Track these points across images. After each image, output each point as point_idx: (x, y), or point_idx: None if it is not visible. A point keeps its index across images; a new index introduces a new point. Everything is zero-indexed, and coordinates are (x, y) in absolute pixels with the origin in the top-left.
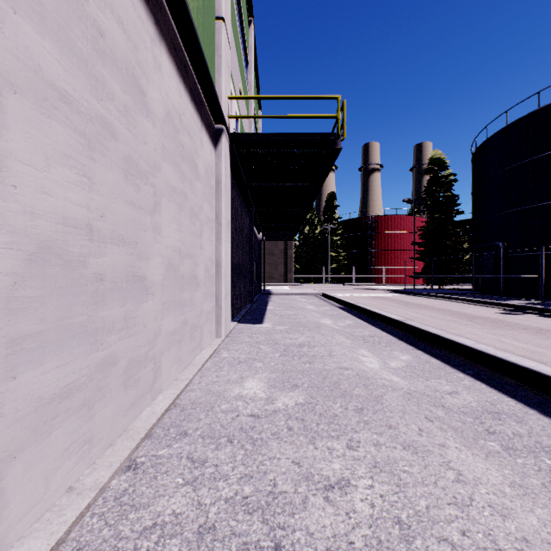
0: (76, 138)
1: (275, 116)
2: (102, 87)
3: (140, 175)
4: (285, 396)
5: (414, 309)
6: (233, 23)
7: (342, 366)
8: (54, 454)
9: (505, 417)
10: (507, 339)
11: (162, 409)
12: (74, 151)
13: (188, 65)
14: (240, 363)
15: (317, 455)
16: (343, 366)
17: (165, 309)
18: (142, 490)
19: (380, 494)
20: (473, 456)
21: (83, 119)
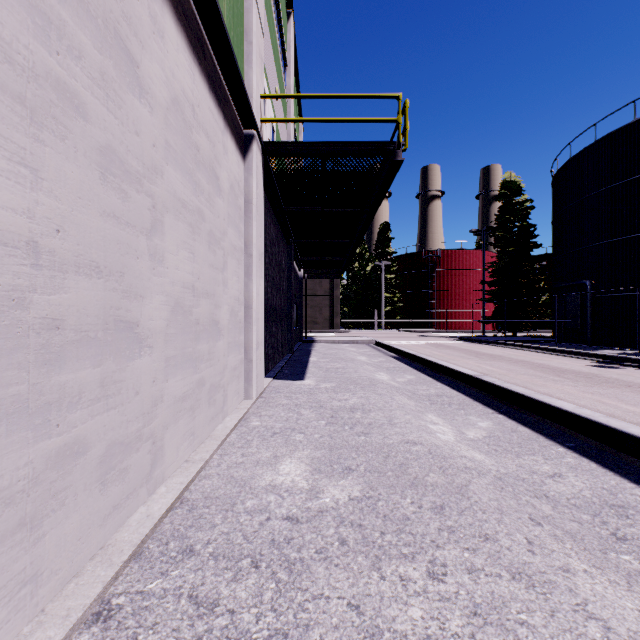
0: (4, 101)
1: (320, 120)
2: (59, 34)
3: (129, 177)
4: (334, 486)
5: (487, 361)
6: (268, 9)
7: (408, 439)
8: None
9: (634, 513)
10: (610, 400)
11: (161, 509)
12: (0, 121)
13: (206, 43)
14: (274, 435)
15: (385, 590)
16: (410, 439)
17: (170, 366)
18: None
19: None
20: (612, 586)
21: (19, 74)
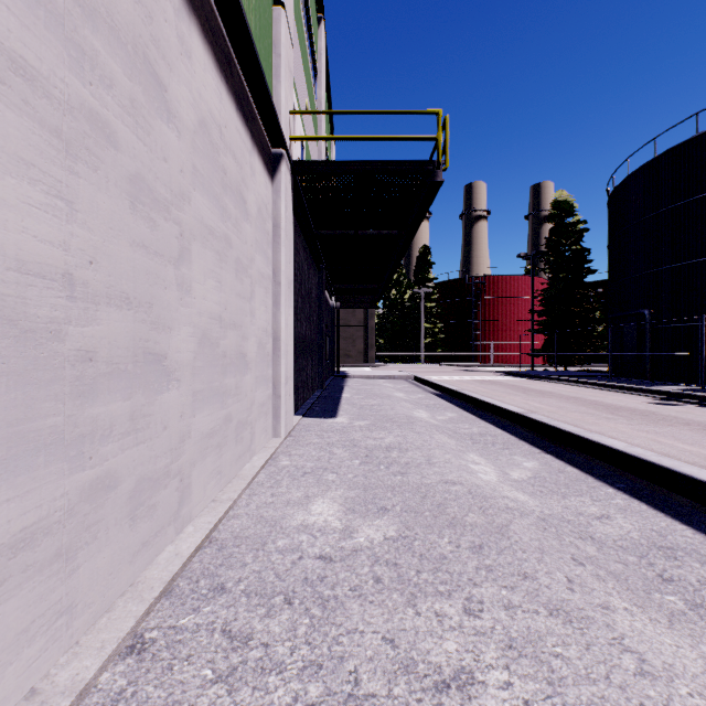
0: (43, 135)
1: (354, 137)
2: (92, 64)
3: (157, 205)
4: (369, 526)
5: (536, 397)
6: (297, 16)
7: (447, 479)
8: (0, 642)
9: (683, 554)
10: (666, 439)
11: (190, 548)
12: (39, 155)
13: (233, 60)
14: (305, 475)
15: (420, 625)
16: (449, 479)
17: (198, 401)
18: (147, 692)
19: (524, 699)
20: (652, 624)
21: (56, 108)
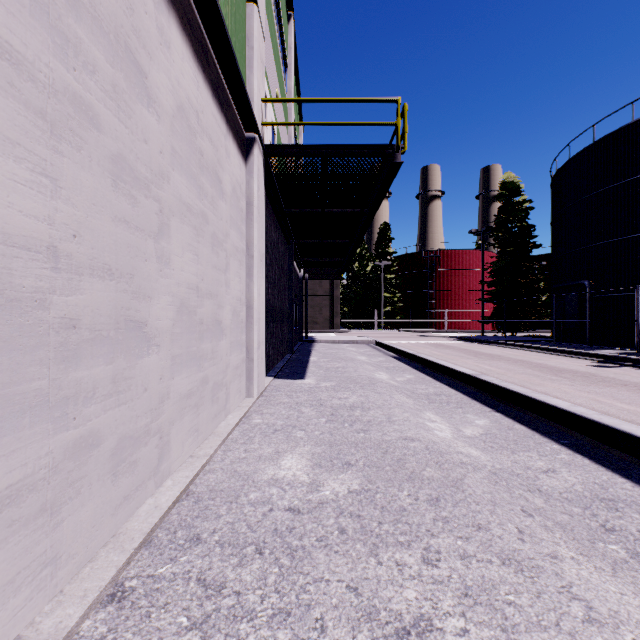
0: (28, 116)
1: (320, 123)
2: (76, 51)
3: (138, 183)
4: (334, 480)
5: (486, 360)
6: (269, 13)
7: (406, 436)
8: None
9: (623, 506)
10: (606, 399)
11: (168, 501)
12: (24, 135)
13: (209, 51)
14: (276, 432)
15: (381, 574)
16: (408, 436)
17: (176, 365)
18: (126, 638)
19: None
20: (597, 572)
21: (40, 91)
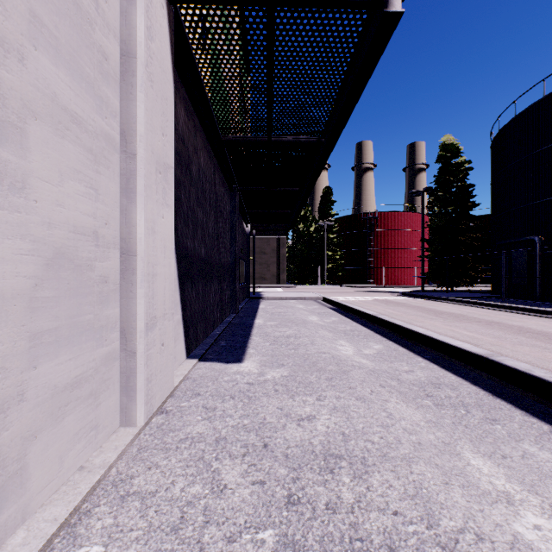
0: None
1: None
2: None
3: None
4: None
5: (455, 322)
6: None
7: None
8: None
9: None
10: None
11: None
12: None
13: None
14: None
15: None
16: None
17: None
18: None
19: None
20: None
21: None
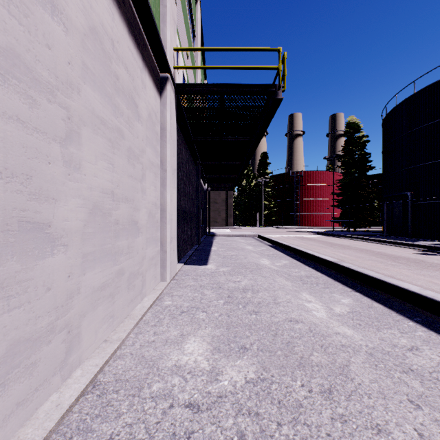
0: None
1: (219, 67)
2: None
3: (38, 85)
4: (232, 367)
5: (340, 249)
6: None
7: (290, 317)
8: None
9: None
10: (439, 281)
11: (72, 397)
12: None
13: None
14: (182, 314)
15: None
16: (292, 317)
17: (88, 261)
18: None
19: None
20: None
21: None
